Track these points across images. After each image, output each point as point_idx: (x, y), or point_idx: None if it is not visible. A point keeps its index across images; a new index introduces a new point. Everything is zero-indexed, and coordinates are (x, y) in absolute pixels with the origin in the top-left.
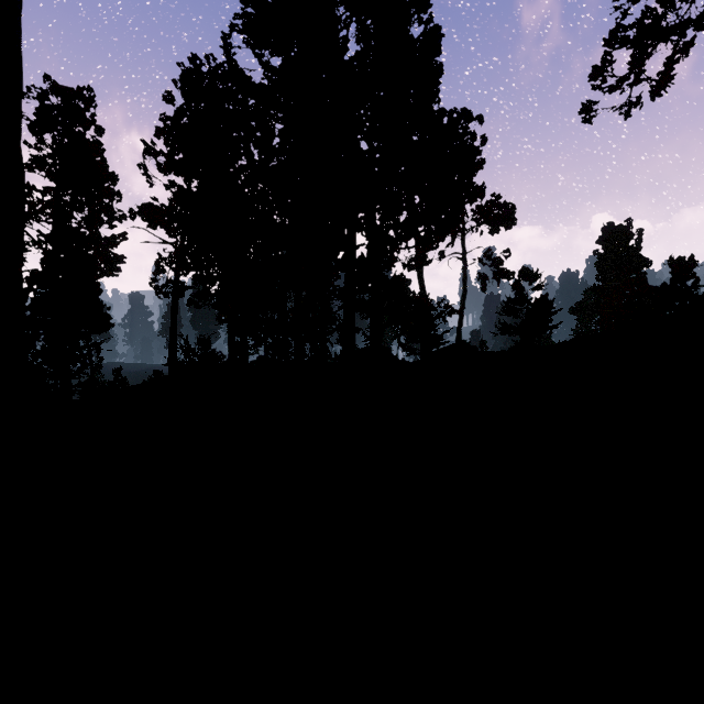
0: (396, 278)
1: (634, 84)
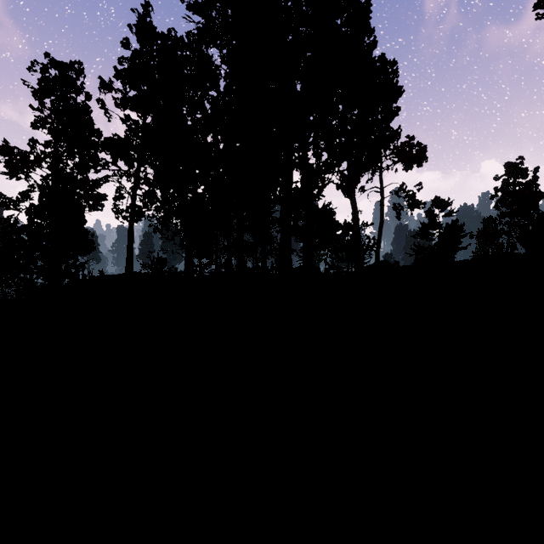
0: (325, 207)
1: None
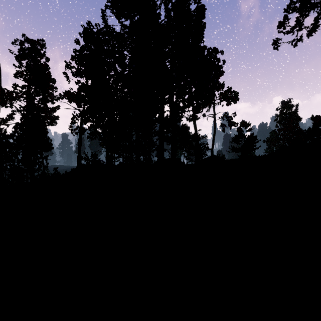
0: (183, 126)
1: (299, 29)
